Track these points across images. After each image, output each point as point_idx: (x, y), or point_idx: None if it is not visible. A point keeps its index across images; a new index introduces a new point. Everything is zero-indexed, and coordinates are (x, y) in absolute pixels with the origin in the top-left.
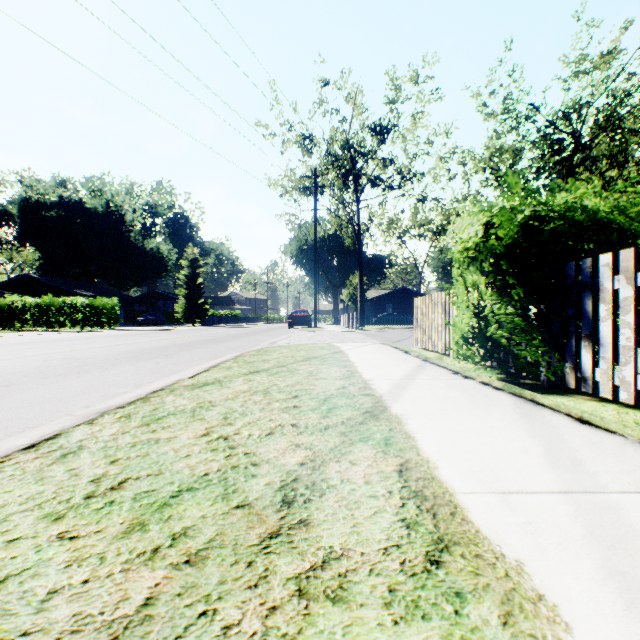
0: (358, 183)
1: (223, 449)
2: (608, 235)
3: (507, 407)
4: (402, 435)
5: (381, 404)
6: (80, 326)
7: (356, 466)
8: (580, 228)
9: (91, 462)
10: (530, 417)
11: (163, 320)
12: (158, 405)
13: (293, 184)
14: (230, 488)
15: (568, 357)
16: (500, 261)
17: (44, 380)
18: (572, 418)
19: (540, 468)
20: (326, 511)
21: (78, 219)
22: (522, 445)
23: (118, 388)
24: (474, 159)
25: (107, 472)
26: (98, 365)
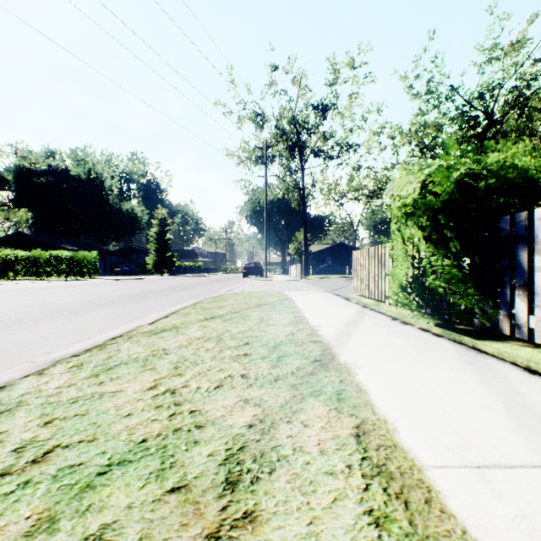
0: (303, 153)
1: (168, 406)
2: (538, 191)
3: (452, 355)
4: (354, 388)
5: (329, 352)
6: (64, 276)
7: (309, 429)
8: (512, 185)
9: (23, 423)
10: (478, 366)
11: (136, 270)
12: (113, 353)
13: (247, 154)
14: (167, 461)
15: (502, 305)
16: (438, 215)
17: (17, 325)
18: (520, 367)
19: (508, 431)
20: (276, 497)
21: (64, 184)
22: (480, 400)
23: (83, 333)
24: (402, 133)
25: (36, 437)
26: (71, 311)
